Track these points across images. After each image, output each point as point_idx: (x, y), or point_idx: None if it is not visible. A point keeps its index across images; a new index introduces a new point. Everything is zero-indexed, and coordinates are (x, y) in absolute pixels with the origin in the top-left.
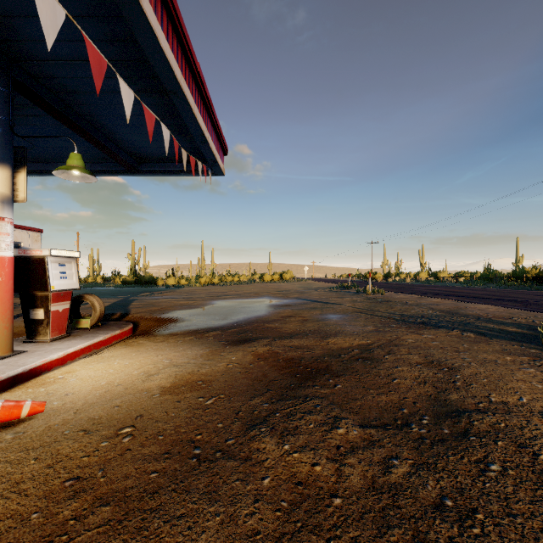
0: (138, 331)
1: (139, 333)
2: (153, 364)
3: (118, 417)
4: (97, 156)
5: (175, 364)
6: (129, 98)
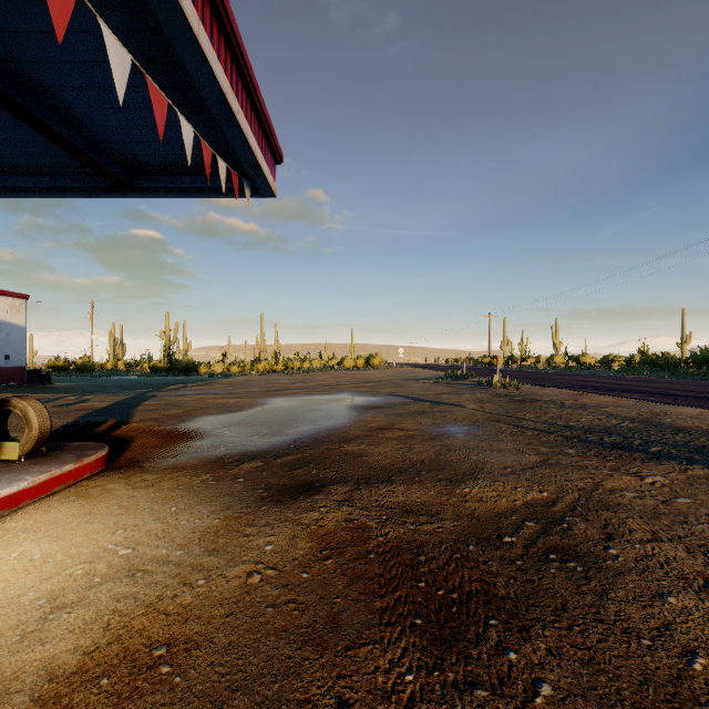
0: (122, 458)
1: (119, 465)
2: (88, 562)
3: None
4: (59, 161)
5: (134, 564)
6: None
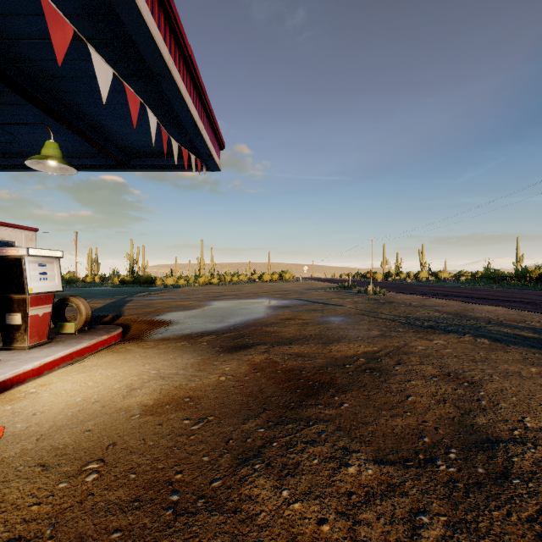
0: (129, 335)
1: (129, 338)
2: (138, 375)
3: (86, 446)
4: (86, 150)
5: (162, 375)
6: (105, 75)
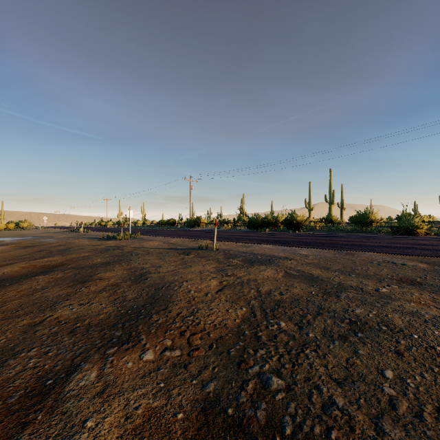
0: None
1: None
2: None
3: None
4: None
5: None
6: None
